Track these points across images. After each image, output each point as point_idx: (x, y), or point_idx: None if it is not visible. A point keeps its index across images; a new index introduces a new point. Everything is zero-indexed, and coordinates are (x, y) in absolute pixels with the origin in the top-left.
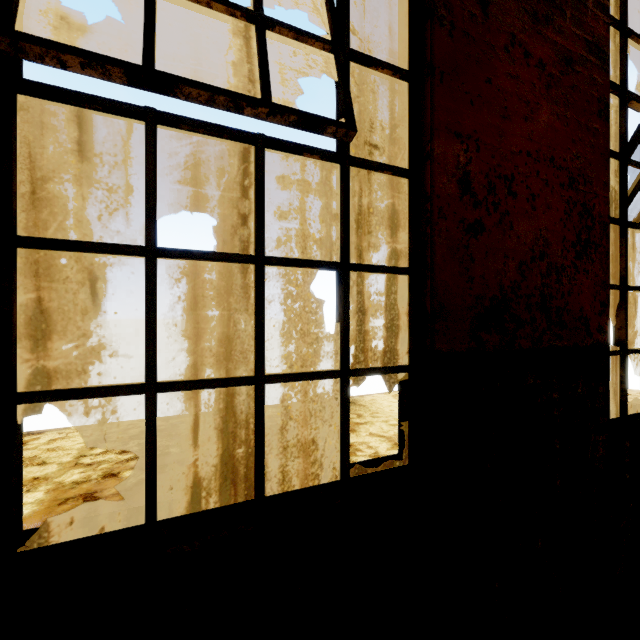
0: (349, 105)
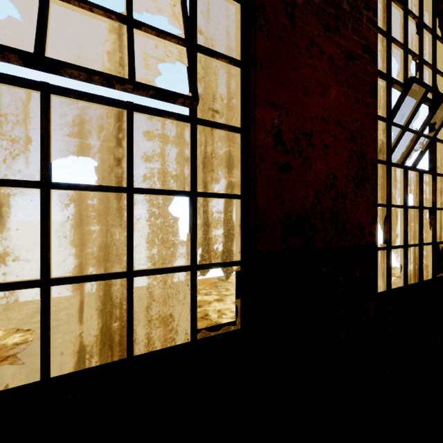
0: (194, 84)
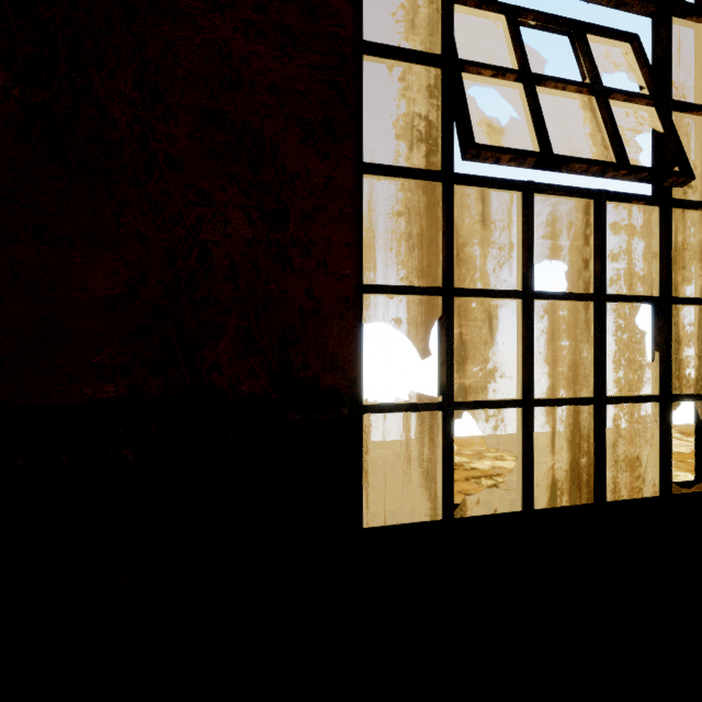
0: (683, 154)
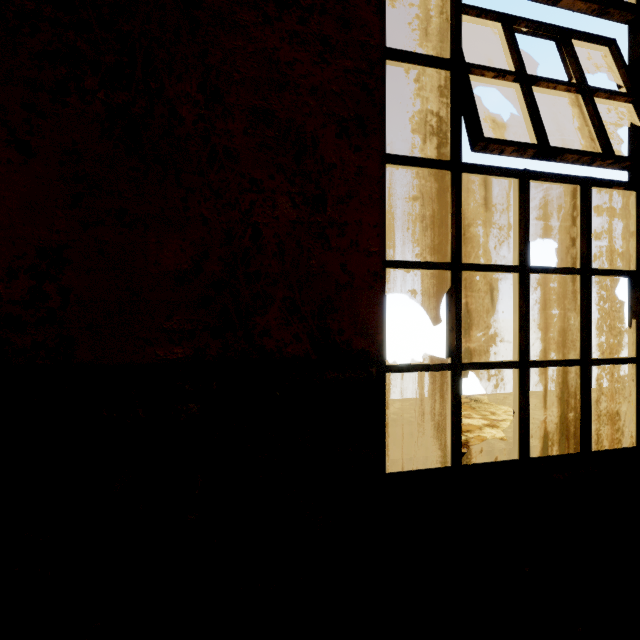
0: None
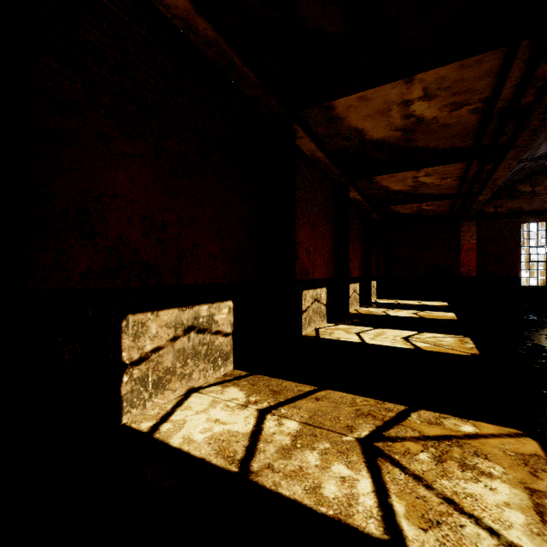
0: None
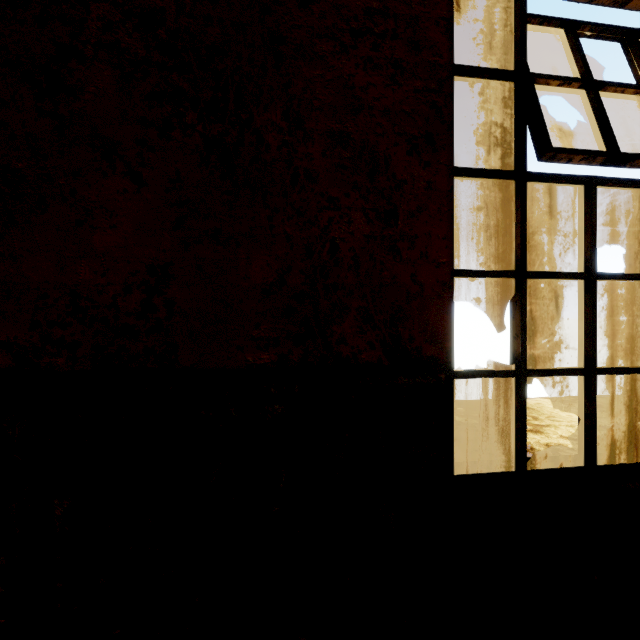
0: None
